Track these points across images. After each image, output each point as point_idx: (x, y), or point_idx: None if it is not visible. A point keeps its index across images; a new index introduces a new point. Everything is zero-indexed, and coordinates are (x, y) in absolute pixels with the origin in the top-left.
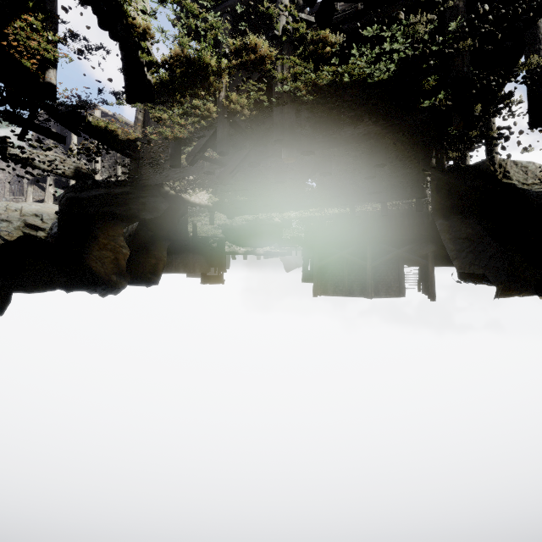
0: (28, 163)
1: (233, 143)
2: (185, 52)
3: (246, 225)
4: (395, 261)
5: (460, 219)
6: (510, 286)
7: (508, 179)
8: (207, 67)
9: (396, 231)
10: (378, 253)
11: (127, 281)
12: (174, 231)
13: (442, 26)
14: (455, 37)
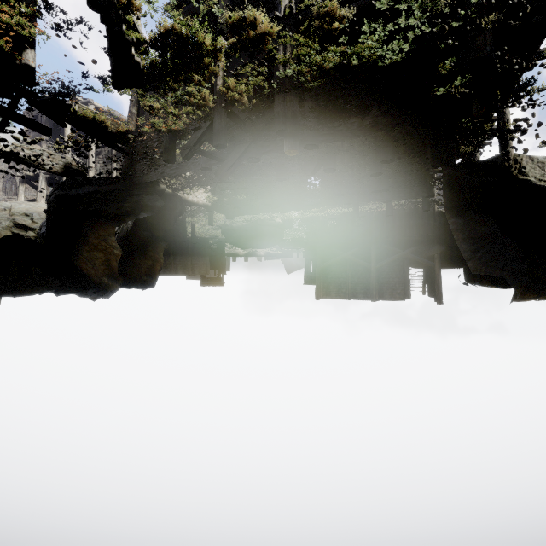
0: (12, 158)
1: (231, 136)
2: (175, 29)
3: (247, 226)
4: (399, 262)
5: (474, 218)
6: (527, 289)
7: (524, 176)
8: (200, 46)
9: (402, 232)
10: (382, 255)
11: (119, 284)
12: (172, 232)
13: (458, 6)
14: (478, 10)
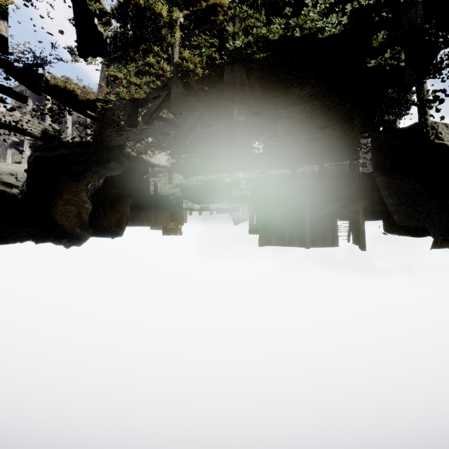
0: None
1: (187, 104)
2: None
3: (201, 185)
4: (329, 215)
5: (398, 176)
6: (444, 238)
7: (440, 140)
8: (157, 17)
9: (331, 190)
10: (314, 209)
11: (90, 233)
12: (137, 189)
13: None
14: None
